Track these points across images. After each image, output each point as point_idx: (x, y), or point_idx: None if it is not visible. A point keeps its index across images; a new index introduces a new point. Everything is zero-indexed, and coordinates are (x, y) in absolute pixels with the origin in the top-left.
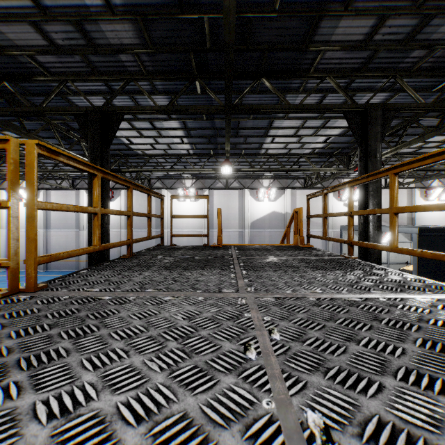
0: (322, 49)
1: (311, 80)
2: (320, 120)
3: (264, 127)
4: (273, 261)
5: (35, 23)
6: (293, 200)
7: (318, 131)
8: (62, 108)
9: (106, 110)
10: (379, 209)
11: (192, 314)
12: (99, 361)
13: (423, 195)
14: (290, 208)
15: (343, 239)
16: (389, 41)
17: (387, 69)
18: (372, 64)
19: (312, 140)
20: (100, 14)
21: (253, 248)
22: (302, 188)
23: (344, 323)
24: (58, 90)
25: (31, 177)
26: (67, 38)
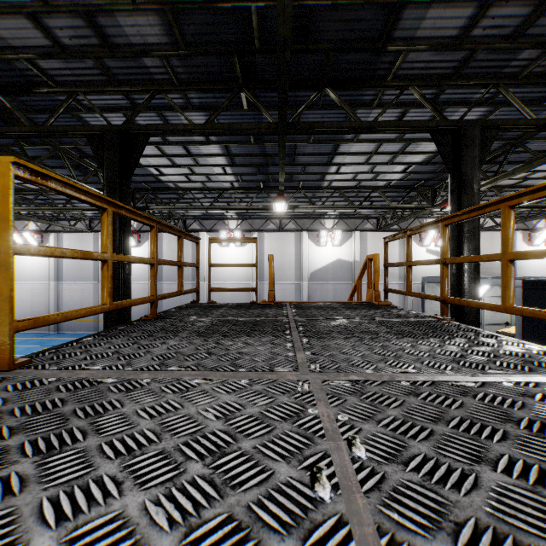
0: (404, 48)
1: (389, 90)
2: (398, 144)
3: (328, 153)
4: (343, 325)
5: (33, 16)
6: (362, 245)
7: (395, 157)
8: (72, 128)
9: (126, 129)
10: (486, 255)
11: (230, 409)
12: (70, 505)
13: (525, 238)
14: (359, 256)
15: (434, 295)
16: (491, 37)
17: (487, 75)
18: (468, 69)
19: (388, 170)
20: (116, 3)
21: (315, 306)
22: (374, 230)
23: (462, 427)
24: (66, 105)
25: (6, 209)
26: (75, 36)
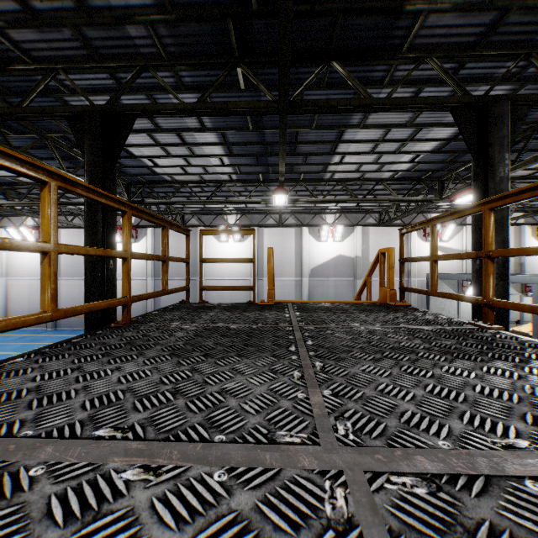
0: (424, 9)
1: (402, 65)
2: (408, 129)
3: (331, 141)
4: (363, 336)
5: None
6: (364, 241)
7: (404, 145)
8: (50, 109)
9: (110, 110)
10: None
11: None
12: None
13: (534, 233)
14: (361, 251)
15: (473, 296)
16: None
17: (516, 44)
18: (495, 36)
19: (394, 160)
20: None
21: (321, 308)
22: (376, 225)
23: None
24: (44, 84)
25: None
26: None
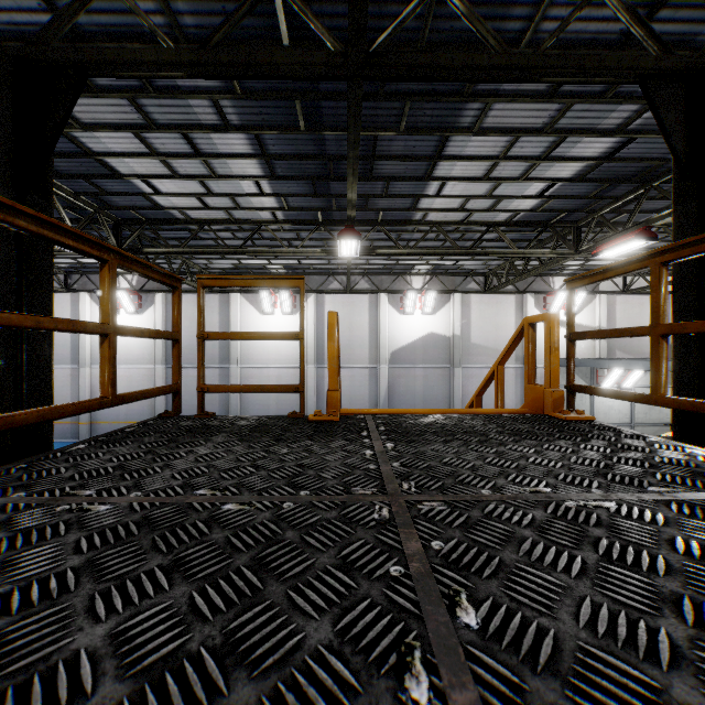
0: None
1: (556, 9)
2: (544, 139)
3: (427, 156)
4: (611, 554)
5: None
6: (464, 313)
7: (534, 166)
8: None
9: (36, 58)
10: None
11: None
12: None
13: None
14: (460, 328)
15: None
16: None
17: None
18: None
19: (516, 192)
20: None
21: (432, 428)
22: (480, 292)
23: None
24: None
25: None
26: None
